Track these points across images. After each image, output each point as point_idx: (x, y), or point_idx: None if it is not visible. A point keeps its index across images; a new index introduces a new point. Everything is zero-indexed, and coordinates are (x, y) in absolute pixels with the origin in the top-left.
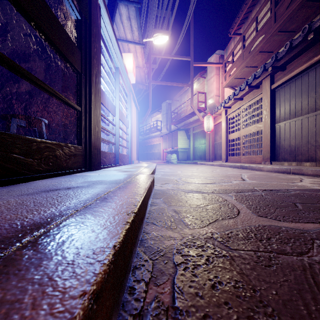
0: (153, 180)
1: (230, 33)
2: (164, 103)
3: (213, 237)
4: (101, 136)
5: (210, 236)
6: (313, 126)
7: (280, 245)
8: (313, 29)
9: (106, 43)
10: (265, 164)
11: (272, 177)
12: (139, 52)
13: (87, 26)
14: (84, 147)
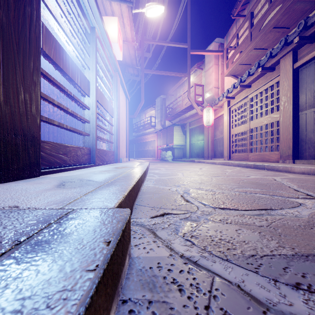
0: (120, 245)
1: (233, 15)
2: (159, 98)
3: None
4: (84, 130)
5: None
6: None
7: None
8: None
9: None
10: (284, 162)
11: None
12: (126, 16)
13: None
14: None
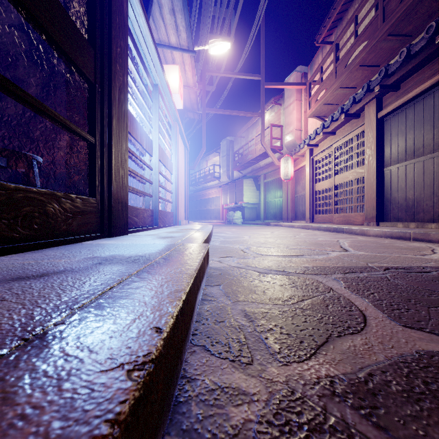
0: (208, 252)
1: (317, 41)
2: (224, 141)
3: (337, 394)
4: (134, 186)
5: (330, 388)
6: None
7: None
8: None
9: (139, 46)
10: (369, 225)
11: (387, 246)
12: (188, 63)
13: (104, 11)
14: (100, 200)
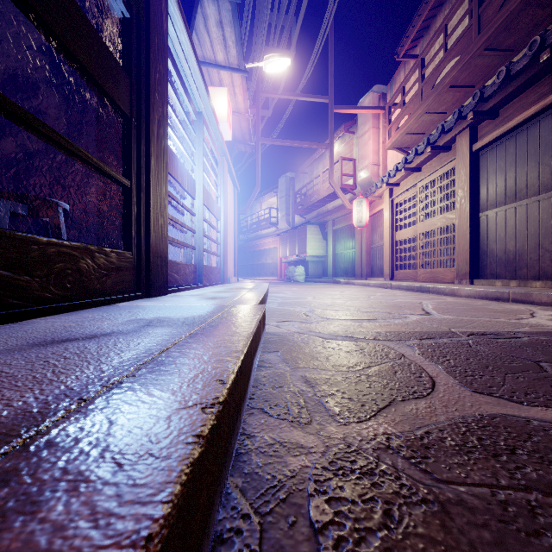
0: (264, 315)
1: (398, 55)
2: (283, 178)
3: (391, 447)
4: (172, 235)
5: (385, 443)
6: (548, 217)
7: (542, 470)
8: (549, 44)
9: (179, 67)
10: (461, 283)
11: (478, 308)
12: (238, 85)
13: (141, 32)
14: (137, 254)
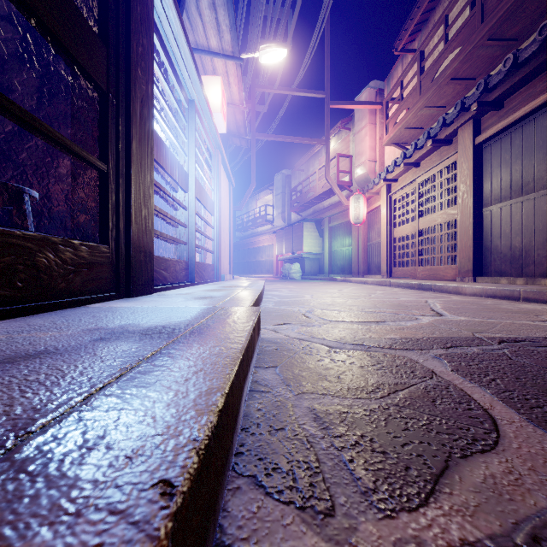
0: (259, 319)
1: (396, 49)
2: (279, 175)
3: None
4: (165, 231)
5: None
6: None
7: None
8: None
9: (169, 49)
10: (463, 281)
11: (492, 308)
12: (233, 74)
13: None
14: (115, 248)
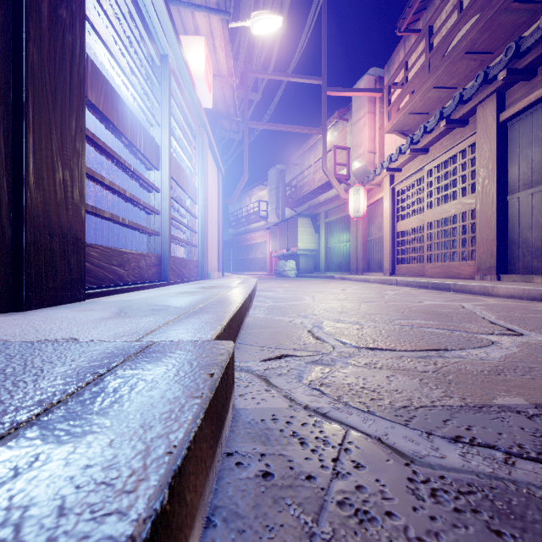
0: (223, 383)
1: (399, 29)
2: (273, 170)
3: None
4: (147, 224)
5: None
6: None
7: None
8: None
9: None
10: (483, 279)
11: None
12: (219, 36)
13: None
14: None
